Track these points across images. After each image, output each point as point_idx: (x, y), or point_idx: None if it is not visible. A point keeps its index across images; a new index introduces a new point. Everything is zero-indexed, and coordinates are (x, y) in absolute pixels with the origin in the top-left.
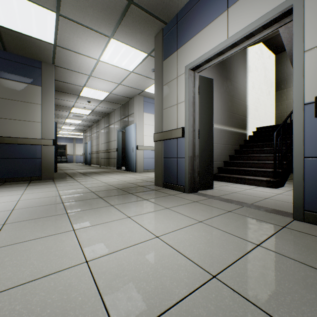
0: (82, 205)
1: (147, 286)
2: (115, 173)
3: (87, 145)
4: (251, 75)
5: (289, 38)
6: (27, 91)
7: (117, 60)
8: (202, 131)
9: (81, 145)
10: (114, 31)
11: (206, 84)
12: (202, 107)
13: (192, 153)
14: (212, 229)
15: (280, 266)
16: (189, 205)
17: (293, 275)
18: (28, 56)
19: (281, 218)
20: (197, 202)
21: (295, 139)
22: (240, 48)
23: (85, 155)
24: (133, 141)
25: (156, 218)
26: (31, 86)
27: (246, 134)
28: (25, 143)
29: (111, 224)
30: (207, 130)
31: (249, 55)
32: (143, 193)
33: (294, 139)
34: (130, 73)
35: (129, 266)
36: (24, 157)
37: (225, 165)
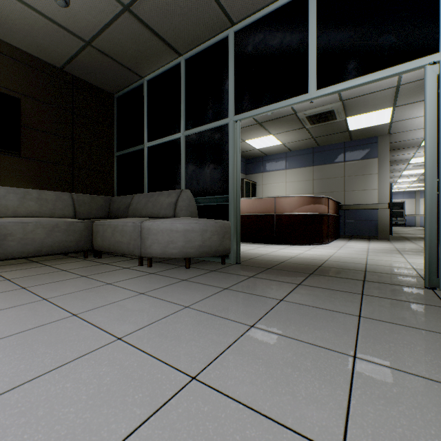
0: (412, 253)
1: None
2: None
3: None
4: None
5: None
6: (366, 165)
7: None
8: None
9: None
10: None
11: None
12: None
13: None
14: None
15: None
16: None
17: None
18: (366, 137)
19: None
20: None
21: None
22: None
23: None
24: None
25: None
26: (369, 160)
27: None
28: (364, 208)
29: None
30: None
31: None
32: None
33: None
34: None
35: None
36: (363, 220)
37: None
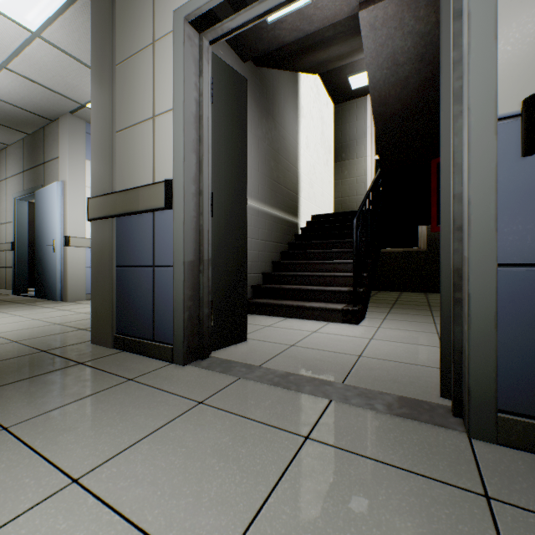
0: None
1: None
2: None
3: None
4: (305, 124)
5: (374, 52)
6: None
7: None
8: (222, 198)
9: None
10: None
11: (231, 85)
12: (221, 137)
13: (196, 254)
14: None
15: None
16: (178, 433)
17: None
18: None
19: (441, 437)
20: (207, 404)
21: (476, 215)
22: None
23: None
24: (56, 226)
25: None
26: None
27: (298, 225)
28: None
29: None
30: (233, 198)
31: (302, 88)
32: (22, 390)
33: (472, 214)
34: (31, 38)
35: None
36: None
37: (266, 281)
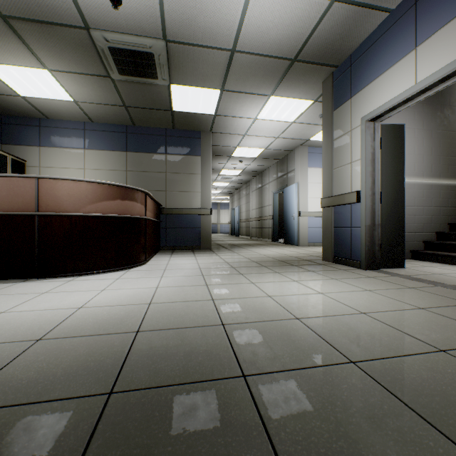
0: (250, 270)
1: (311, 309)
2: (271, 245)
3: (234, 212)
4: None
5: None
6: (189, 163)
7: (276, 115)
8: (387, 193)
9: (226, 212)
10: (274, 89)
11: (392, 134)
12: (386, 163)
13: (371, 222)
14: (378, 295)
15: (429, 318)
16: (361, 279)
17: (438, 323)
18: (190, 129)
19: None
20: (373, 277)
21: None
22: (435, 91)
23: (232, 224)
24: (294, 206)
25: (321, 284)
26: (193, 157)
27: None
28: (188, 214)
29: (280, 283)
30: (394, 192)
31: None
32: (308, 266)
33: None
34: (290, 124)
35: (299, 301)
36: (187, 227)
37: (439, 238)
